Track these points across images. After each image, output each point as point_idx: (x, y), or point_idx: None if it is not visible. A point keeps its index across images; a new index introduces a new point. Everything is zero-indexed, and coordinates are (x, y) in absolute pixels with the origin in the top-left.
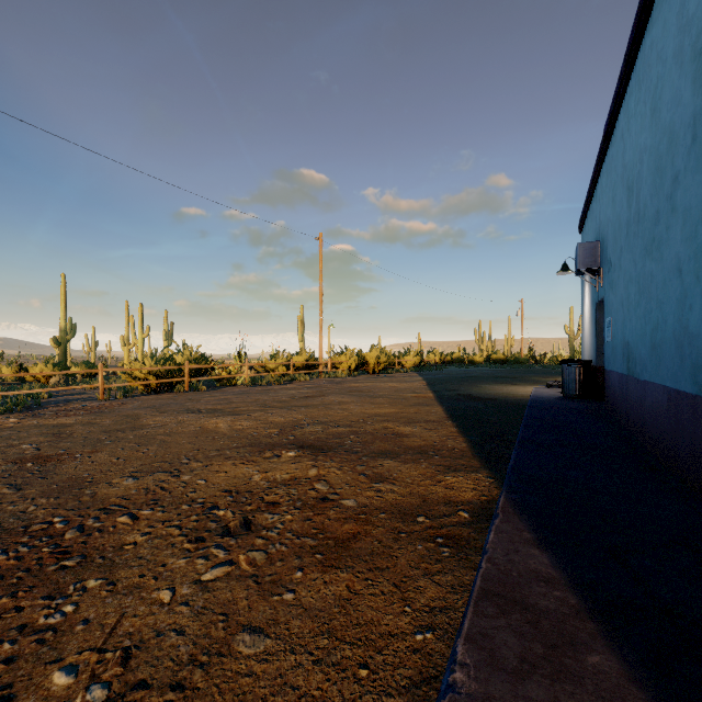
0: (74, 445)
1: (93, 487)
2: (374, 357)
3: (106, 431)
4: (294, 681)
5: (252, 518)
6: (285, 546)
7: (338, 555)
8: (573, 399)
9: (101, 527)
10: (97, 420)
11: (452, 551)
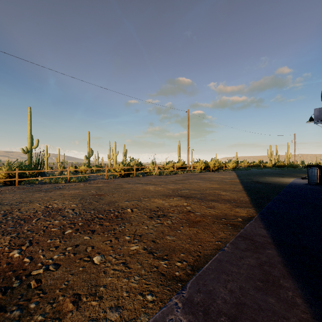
0: (106, 192)
1: (117, 203)
2: (212, 163)
3: (113, 188)
4: (181, 245)
5: (166, 214)
6: (177, 221)
7: (193, 225)
8: (313, 185)
9: (123, 212)
10: (108, 185)
11: (232, 227)
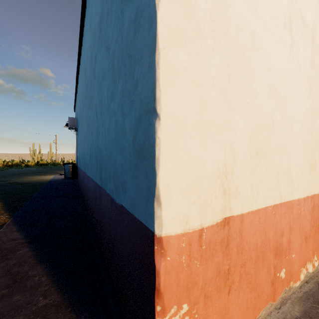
0: None
1: None
2: None
3: None
4: None
5: None
6: None
7: None
8: (68, 179)
9: None
10: None
11: None
